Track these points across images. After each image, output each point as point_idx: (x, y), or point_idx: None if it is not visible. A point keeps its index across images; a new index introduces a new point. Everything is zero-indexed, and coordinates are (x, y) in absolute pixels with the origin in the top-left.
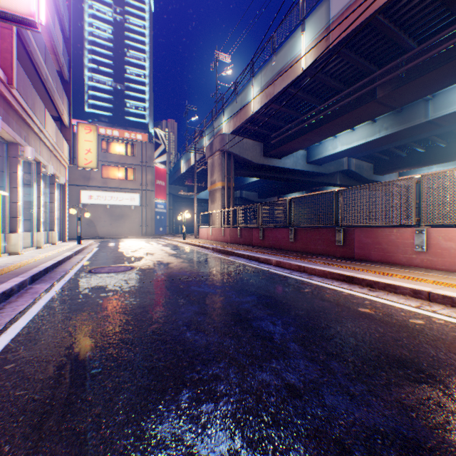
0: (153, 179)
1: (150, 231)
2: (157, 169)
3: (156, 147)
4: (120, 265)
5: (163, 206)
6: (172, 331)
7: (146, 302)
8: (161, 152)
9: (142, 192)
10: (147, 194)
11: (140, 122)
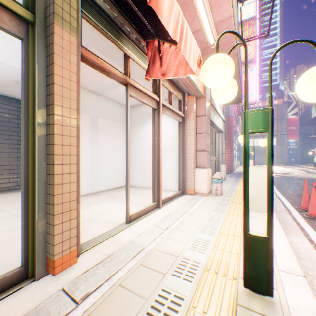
0: (285, 127)
1: (283, 161)
2: (288, 119)
3: (287, 105)
4: (278, 175)
5: (293, 144)
6: (308, 185)
7: (298, 182)
8: (291, 107)
9: (277, 136)
10: (281, 137)
11: (272, 85)
